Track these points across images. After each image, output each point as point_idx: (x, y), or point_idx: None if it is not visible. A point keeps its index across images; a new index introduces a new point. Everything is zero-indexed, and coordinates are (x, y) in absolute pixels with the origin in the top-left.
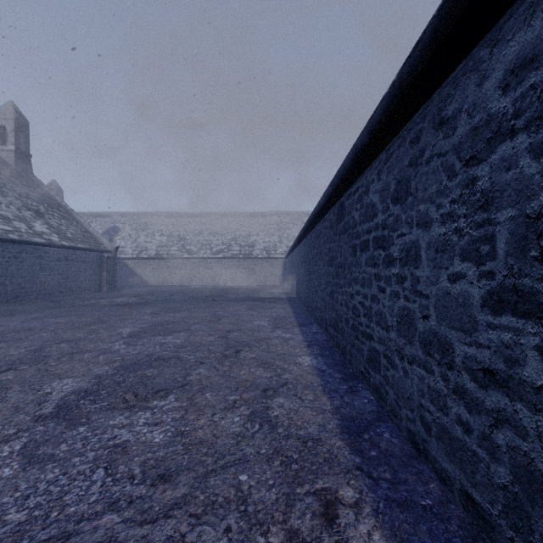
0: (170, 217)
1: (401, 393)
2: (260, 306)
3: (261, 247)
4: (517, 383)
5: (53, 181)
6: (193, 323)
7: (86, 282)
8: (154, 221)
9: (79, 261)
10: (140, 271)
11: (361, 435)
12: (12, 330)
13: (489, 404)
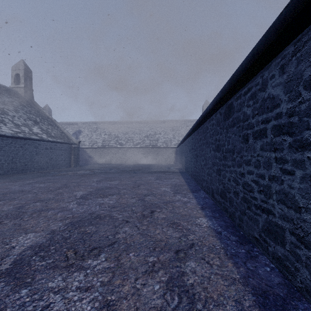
0: (110, 124)
1: None
2: (164, 177)
3: (162, 141)
4: None
5: (46, 105)
6: (122, 189)
7: (62, 161)
8: (101, 127)
9: (58, 149)
10: (93, 155)
11: None
12: (11, 192)
13: None
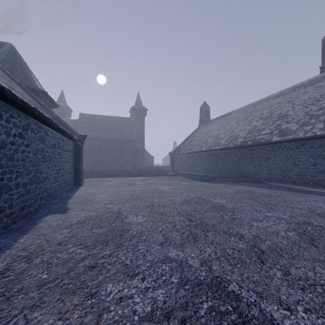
0: None
1: None
2: None
3: None
4: None
5: None
6: None
7: None
8: None
9: None
10: None
11: None
12: None
13: None
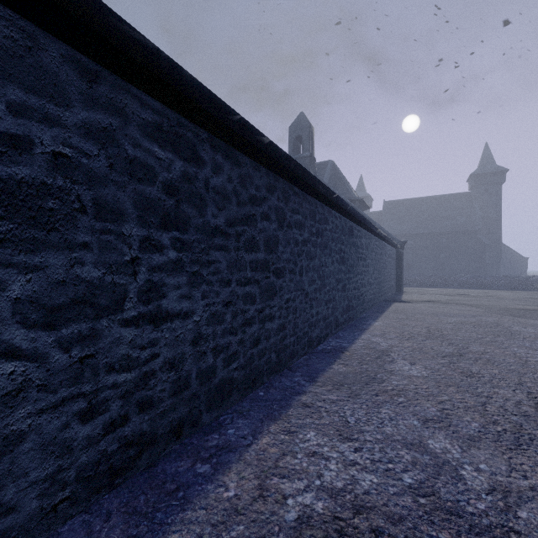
0: None
1: (368, 301)
2: None
3: None
4: (373, 283)
5: None
6: None
7: None
8: None
9: None
10: None
11: (379, 312)
12: None
13: (373, 288)
